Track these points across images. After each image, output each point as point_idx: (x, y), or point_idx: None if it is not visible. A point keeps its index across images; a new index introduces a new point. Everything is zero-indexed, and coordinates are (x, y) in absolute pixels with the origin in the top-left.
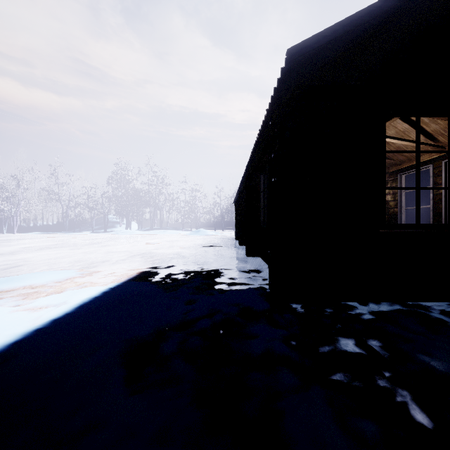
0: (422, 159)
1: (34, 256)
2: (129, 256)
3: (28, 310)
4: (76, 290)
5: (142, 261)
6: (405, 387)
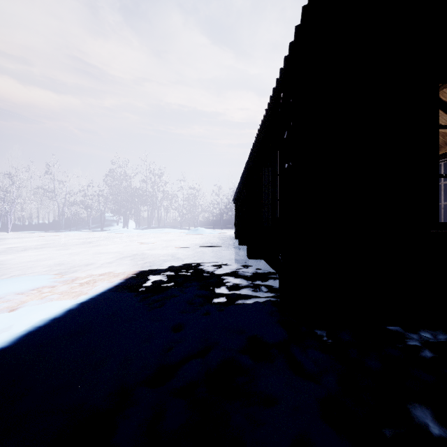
0: None
1: (13, 258)
2: (119, 258)
3: None
4: (33, 308)
5: (131, 265)
6: None
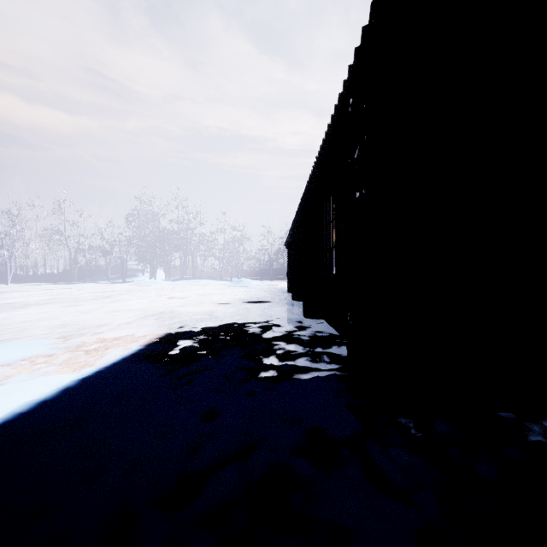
0: None
1: (8, 316)
2: (141, 316)
3: None
4: (18, 386)
5: (155, 326)
6: None
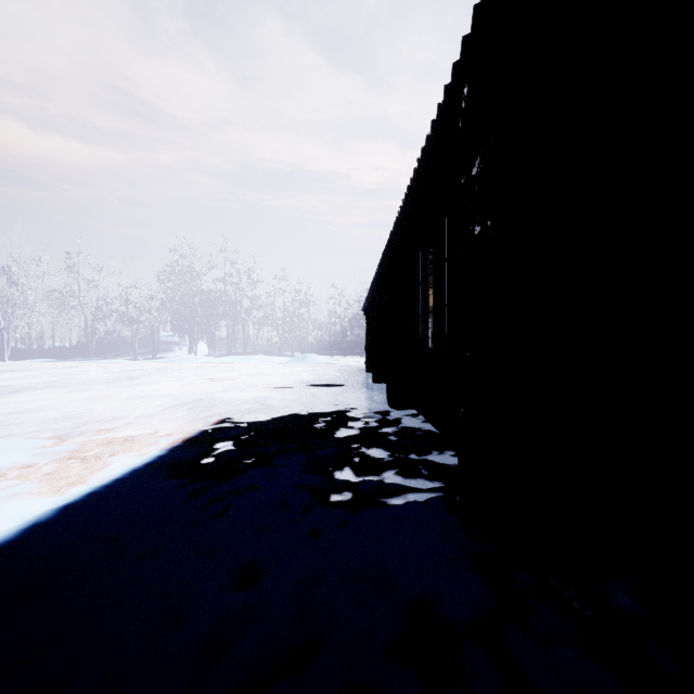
0: None
1: None
2: (169, 406)
3: None
4: None
5: (186, 419)
6: None
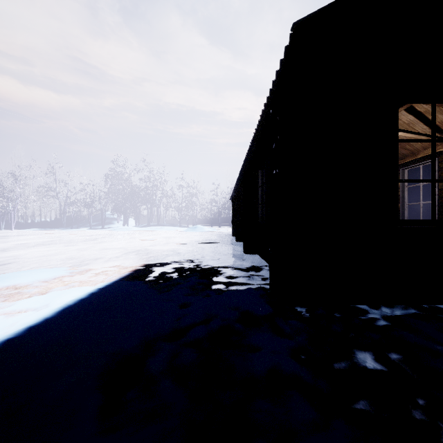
0: (426, 153)
1: (26, 253)
2: (124, 253)
3: (4, 315)
4: (61, 291)
5: (136, 259)
6: None
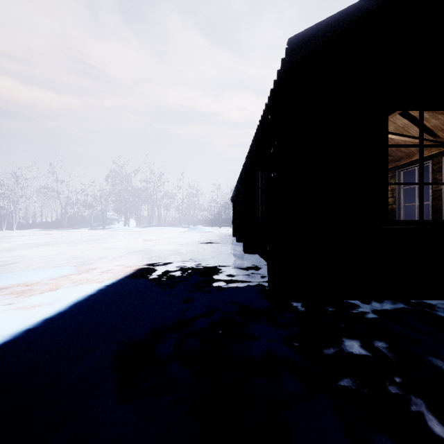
0: None
1: (31, 252)
2: (127, 253)
3: (20, 309)
4: (71, 288)
5: (139, 258)
6: (418, 395)
